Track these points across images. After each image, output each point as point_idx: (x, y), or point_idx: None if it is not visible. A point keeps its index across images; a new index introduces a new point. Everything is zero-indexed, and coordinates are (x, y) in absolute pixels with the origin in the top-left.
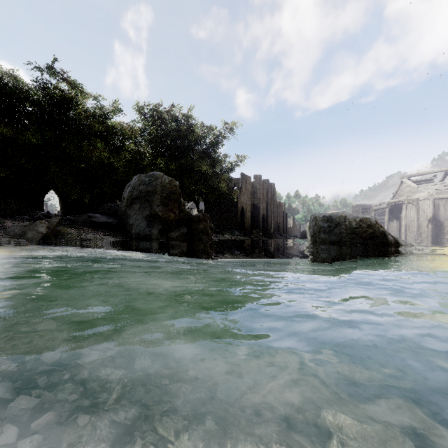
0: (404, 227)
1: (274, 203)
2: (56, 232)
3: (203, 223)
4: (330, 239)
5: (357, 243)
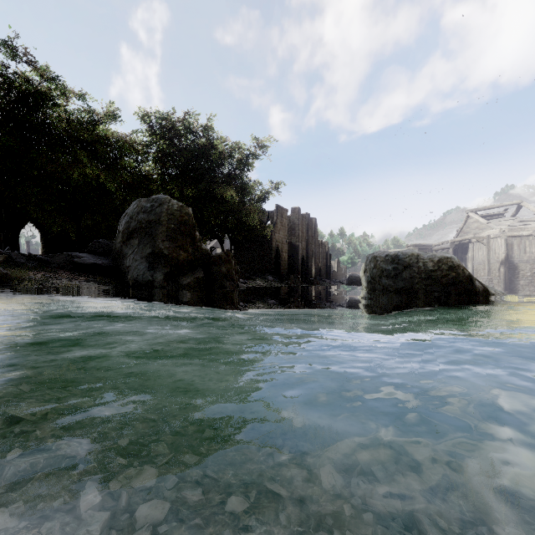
0: (470, 270)
1: (316, 242)
2: None
3: (226, 265)
4: (396, 285)
5: (434, 292)
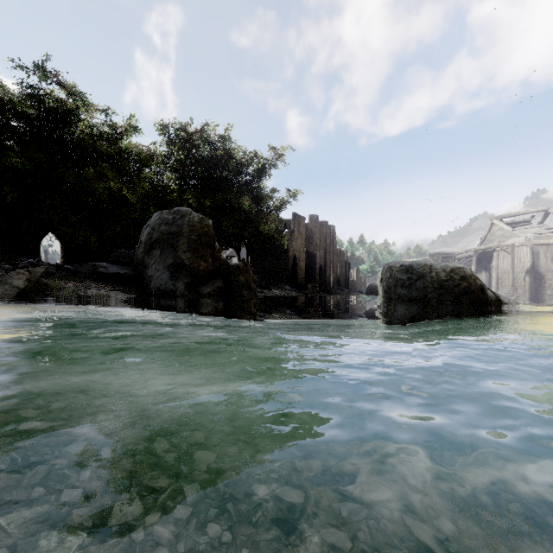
0: (495, 280)
1: (334, 250)
2: (41, 287)
3: (244, 275)
4: (411, 295)
5: (447, 301)
